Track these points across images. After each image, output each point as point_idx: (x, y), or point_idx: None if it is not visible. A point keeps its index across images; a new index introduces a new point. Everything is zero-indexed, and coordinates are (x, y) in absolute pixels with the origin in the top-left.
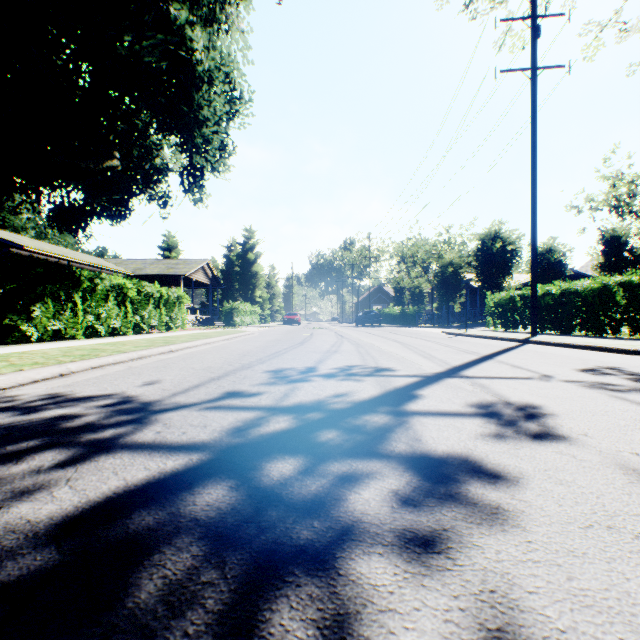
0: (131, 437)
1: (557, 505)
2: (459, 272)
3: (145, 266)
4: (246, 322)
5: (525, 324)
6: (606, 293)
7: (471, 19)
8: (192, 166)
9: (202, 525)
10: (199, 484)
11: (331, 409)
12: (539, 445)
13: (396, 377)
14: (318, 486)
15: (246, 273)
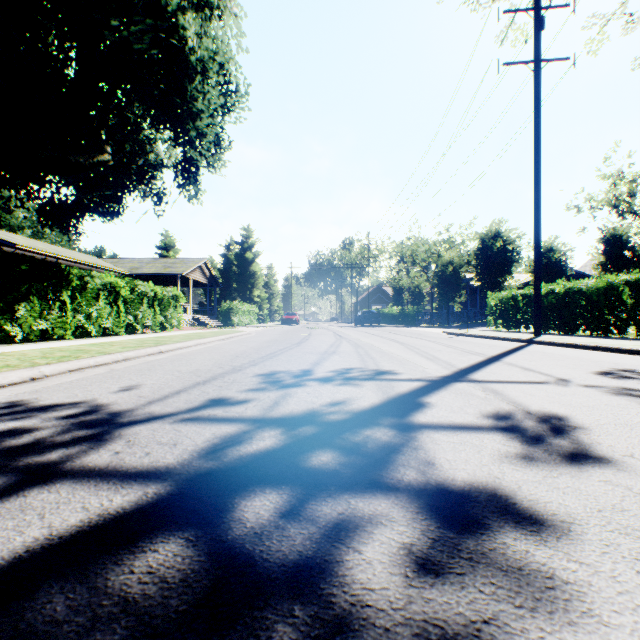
0: (81, 460)
1: (634, 572)
2: (459, 271)
3: (142, 265)
4: (244, 322)
5: (527, 324)
6: (612, 292)
7: (473, 11)
8: (186, 161)
9: (131, 613)
10: (146, 535)
11: (326, 421)
12: (581, 471)
13: (399, 381)
14: (304, 538)
15: (244, 273)
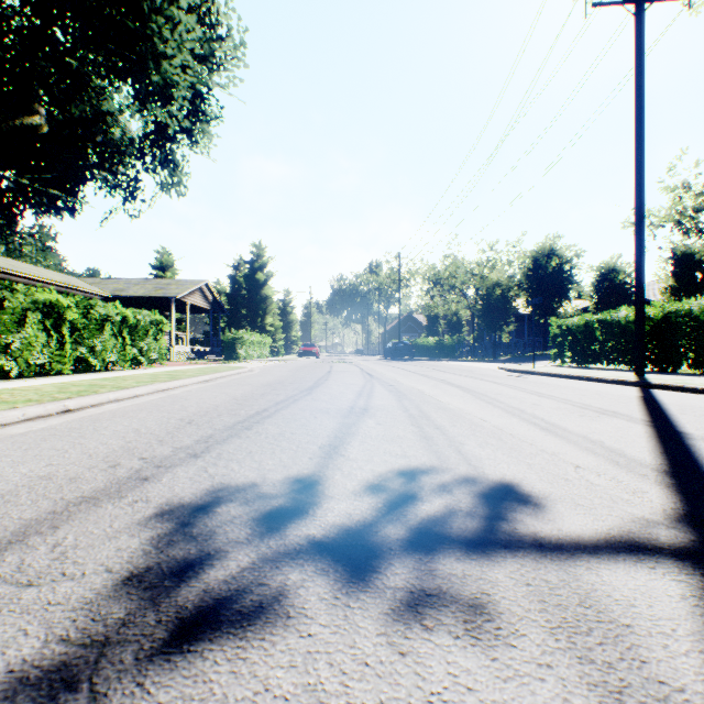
0: None
1: None
2: (508, 295)
3: (128, 286)
4: (253, 355)
5: (607, 358)
6: None
7: None
8: (158, 133)
9: None
10: None
11: None
12: None
13: (595, 565)
14: None
15: (255, 297)
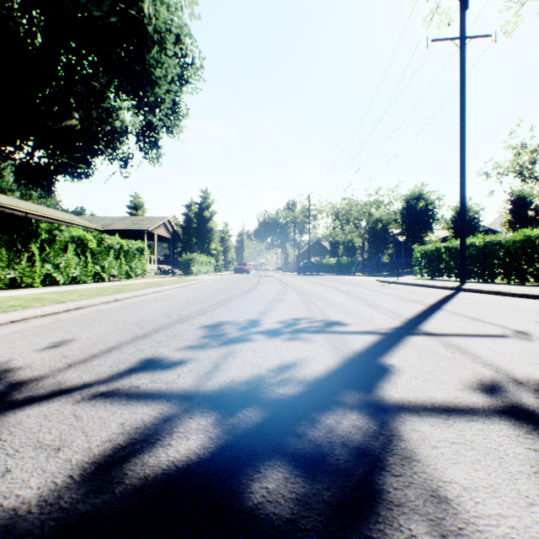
0: None
1: None
2: (387, 228)
3: (113, 222)
4: (202, 271)
5: (450, 273)
6: (529, 244)
7: None
8: (147, 127)
9: None
10: None
11: (274, 398)
12: None
13: (350, 334)
14: None
15: (203, 229)
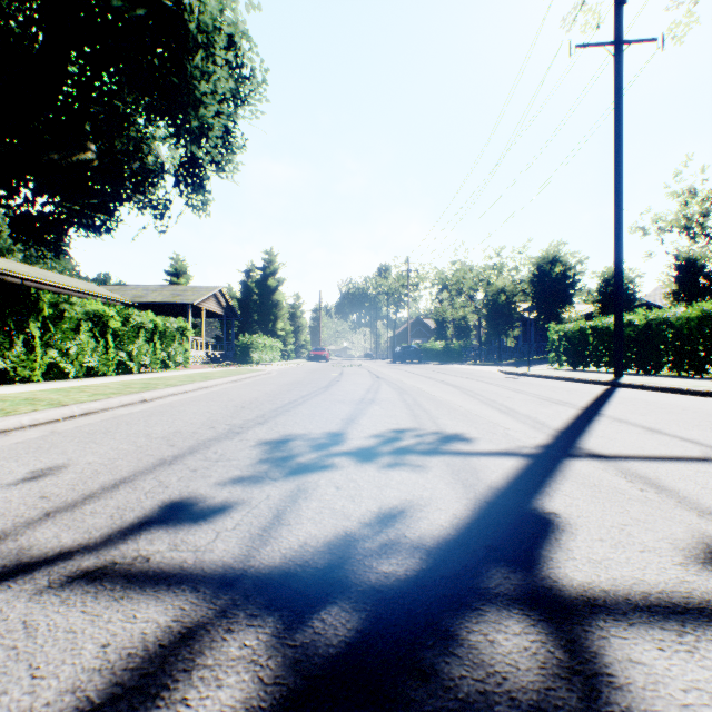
0: None
1: None
2: (512, 301)
3: (147, 293)
4: (265, 359)
5: (599, 361)
6: (708, 323)
7: None
8: (190, 163)
9: None
10: None
11: (375, 585)
12: None
13: (480, 457)
14: None
15: (266, 302)
